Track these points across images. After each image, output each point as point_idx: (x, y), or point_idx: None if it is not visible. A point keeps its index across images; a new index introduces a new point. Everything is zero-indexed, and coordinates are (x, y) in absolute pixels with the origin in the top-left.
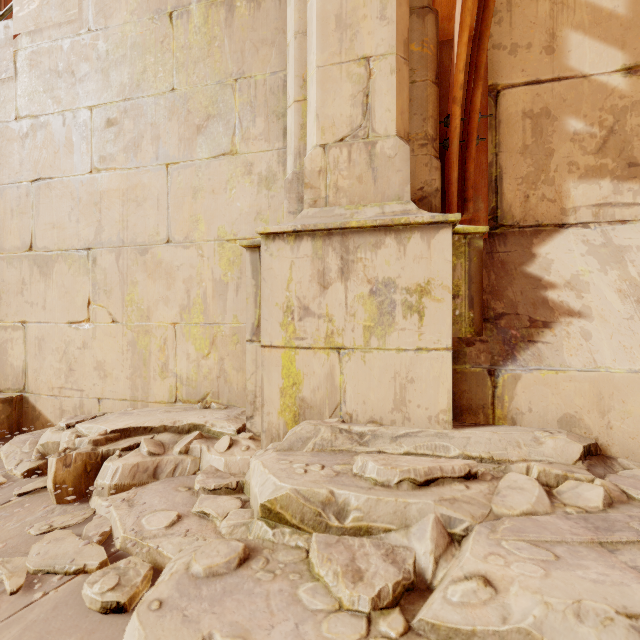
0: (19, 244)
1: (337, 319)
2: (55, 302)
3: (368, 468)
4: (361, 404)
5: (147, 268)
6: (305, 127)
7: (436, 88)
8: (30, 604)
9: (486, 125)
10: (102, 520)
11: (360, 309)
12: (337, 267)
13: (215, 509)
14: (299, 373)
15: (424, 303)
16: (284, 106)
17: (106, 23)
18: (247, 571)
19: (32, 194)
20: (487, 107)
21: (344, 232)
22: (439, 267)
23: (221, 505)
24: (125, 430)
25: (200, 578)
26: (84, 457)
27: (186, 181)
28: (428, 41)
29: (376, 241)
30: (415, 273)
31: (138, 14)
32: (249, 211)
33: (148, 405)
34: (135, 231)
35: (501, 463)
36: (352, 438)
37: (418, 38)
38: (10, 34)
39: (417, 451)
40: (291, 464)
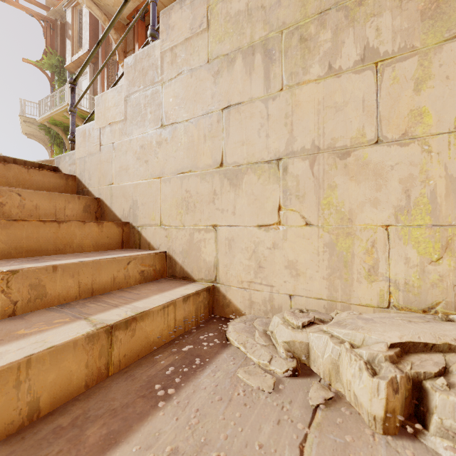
0: (211, 162)
1: None
2: (244, 208)
3: None
4: None
5: (348, 171)
6: None
7: None
8: None
9: None
10: None
11: None
12: None
13: None
14: None
15: None
16: None
17: None
18: None
19: (222, 120)
20: None
21: None
22: None
23: None
24: (403, 344)
25: None
26: (404, 381)
27: (403, 74)
28: None
29: None
30: None
31: None
32: None
33: (350, 307)
34: (333, 136)
35: None
36: None
37: None
38: None
39: None
40: None
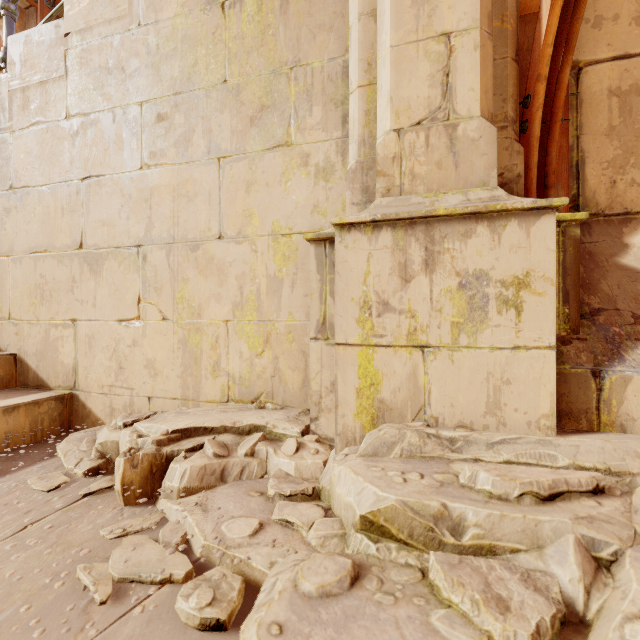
0: (69, 242)
1: (421, 315)
2: (105, 300)
3: (479, 479)
4: (448, 407)
5: (198, 264)
6: (370, 113)
7: (516, 66)
8: (122, 616)
9: (567, 105)
10: (176, 525)
11: (447, 304)
12: (421, 259)
13: (299, 518)
14: (377, 373)
15: (522, 297)
16: (343, 93)
17: (156, 17)
18: (362, 592)
19: (82, 192)
20: (568, 86)
21: (429, 221)
22: (540, 257)
23: (304, 513)
24: (186, 430)
25: (313, 598)
26: (150, 458)
27: (239, 175)
28: (508, 15)
29: (466, 230)
30: (511, 264)
31: (189, 6)
32: (305, 204)
33: (199, 404)
34: (186, 227)
35: (620, 475)
36: (442, 444)
37: (497, 12)
38: (61, 33)
39: (519, 460)
40: (385, 471)
